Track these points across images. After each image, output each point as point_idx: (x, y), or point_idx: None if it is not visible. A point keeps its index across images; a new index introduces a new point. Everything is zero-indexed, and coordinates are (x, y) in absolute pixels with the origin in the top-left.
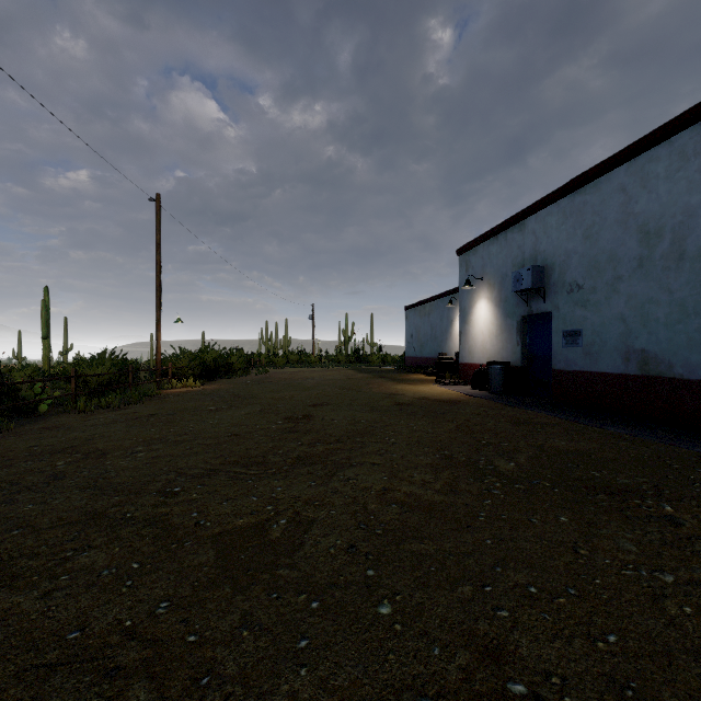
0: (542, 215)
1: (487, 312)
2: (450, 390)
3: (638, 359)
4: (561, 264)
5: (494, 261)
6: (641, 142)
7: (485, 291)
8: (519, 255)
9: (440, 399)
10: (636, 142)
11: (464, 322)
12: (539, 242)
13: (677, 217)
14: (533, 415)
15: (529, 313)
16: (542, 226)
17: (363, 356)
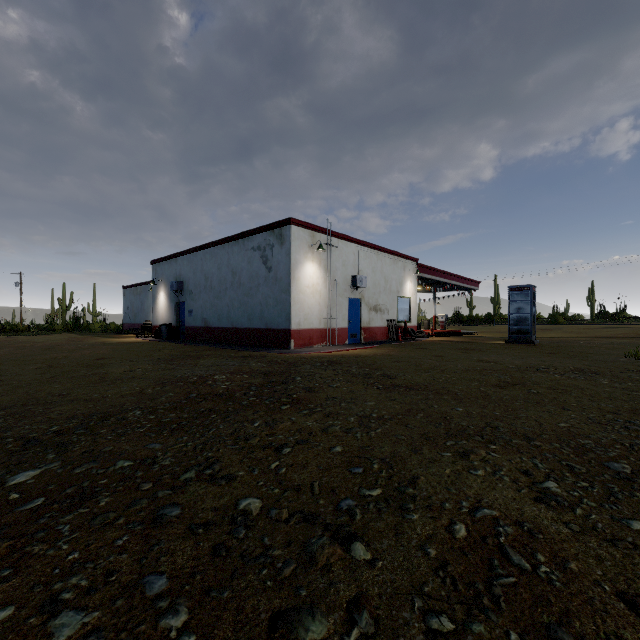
0: (183, 258)
1: (164, 299)
2: (142, 339)
3: (204, 321)
4: (188, 282)
5: (167, 273)
6: (204, 246)
7: (163, 288)
8: (176, 273)
9: (132, 342)
10: (203, 245)
11: (154, 303)
12: (182, 270)
13: (211, 275)
14: (167, 343)
15: (179, 301)
16: (183, 263)
17: (84, 325)
